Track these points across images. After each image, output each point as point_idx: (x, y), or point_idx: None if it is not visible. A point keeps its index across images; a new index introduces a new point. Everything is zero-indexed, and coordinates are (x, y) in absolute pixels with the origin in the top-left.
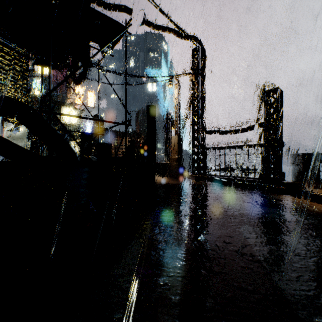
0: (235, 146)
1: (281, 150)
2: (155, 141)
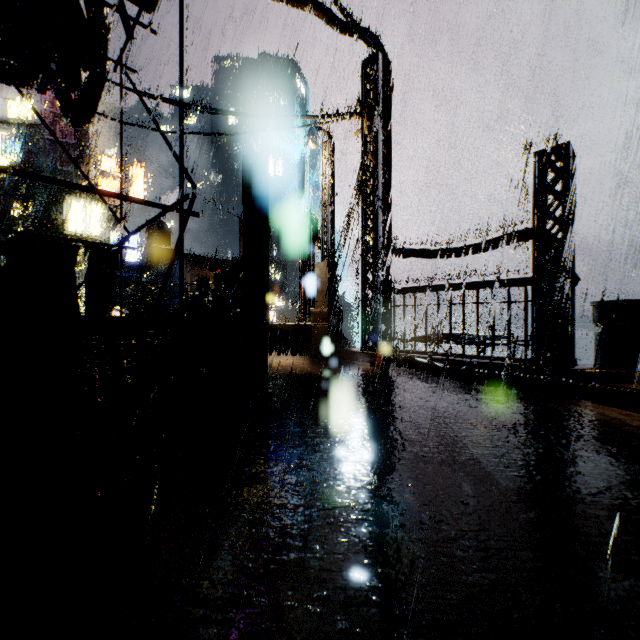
0: (463, 283)
1: (573, 292)
2: (266, 260)
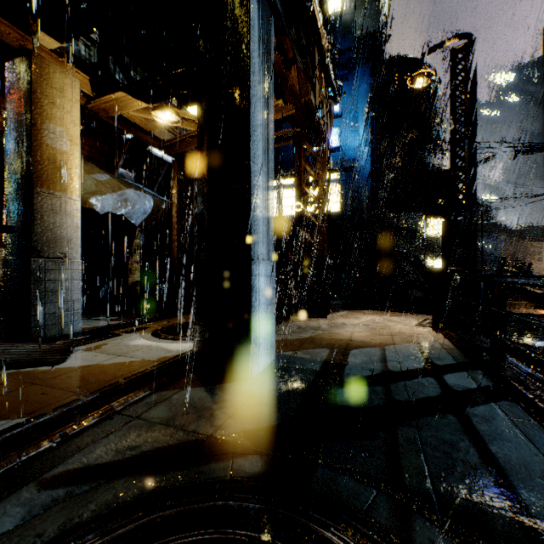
0: None
1: None
2: None
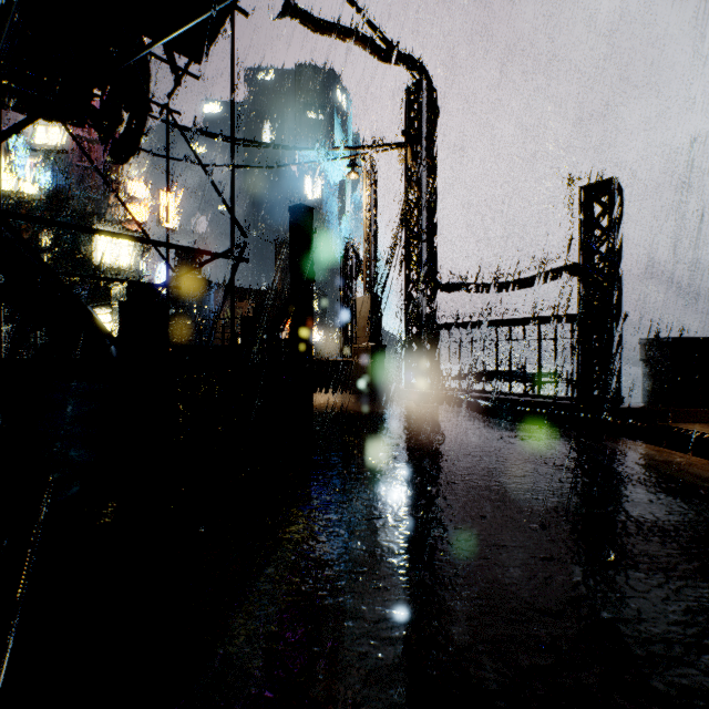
0: (508, 319)
1: (620, 329)
2: (311, 304)
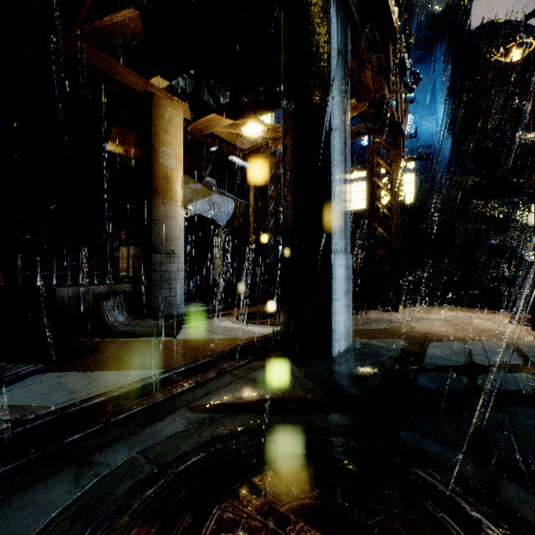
0: None
1: None
2: None
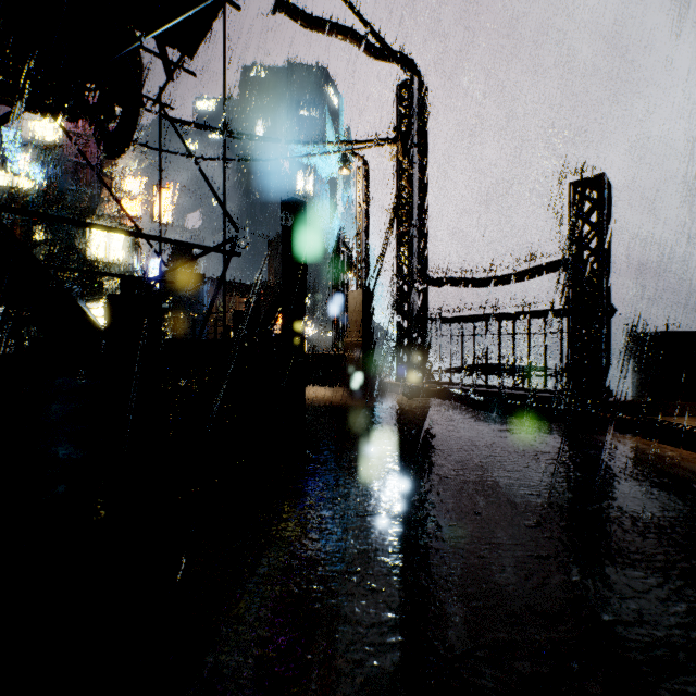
0: (499, 314)
1: (609, 324)
2: (304, 298)
